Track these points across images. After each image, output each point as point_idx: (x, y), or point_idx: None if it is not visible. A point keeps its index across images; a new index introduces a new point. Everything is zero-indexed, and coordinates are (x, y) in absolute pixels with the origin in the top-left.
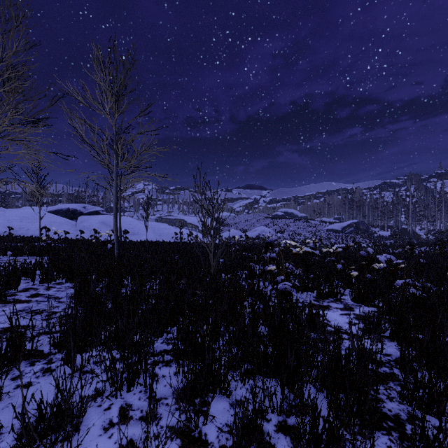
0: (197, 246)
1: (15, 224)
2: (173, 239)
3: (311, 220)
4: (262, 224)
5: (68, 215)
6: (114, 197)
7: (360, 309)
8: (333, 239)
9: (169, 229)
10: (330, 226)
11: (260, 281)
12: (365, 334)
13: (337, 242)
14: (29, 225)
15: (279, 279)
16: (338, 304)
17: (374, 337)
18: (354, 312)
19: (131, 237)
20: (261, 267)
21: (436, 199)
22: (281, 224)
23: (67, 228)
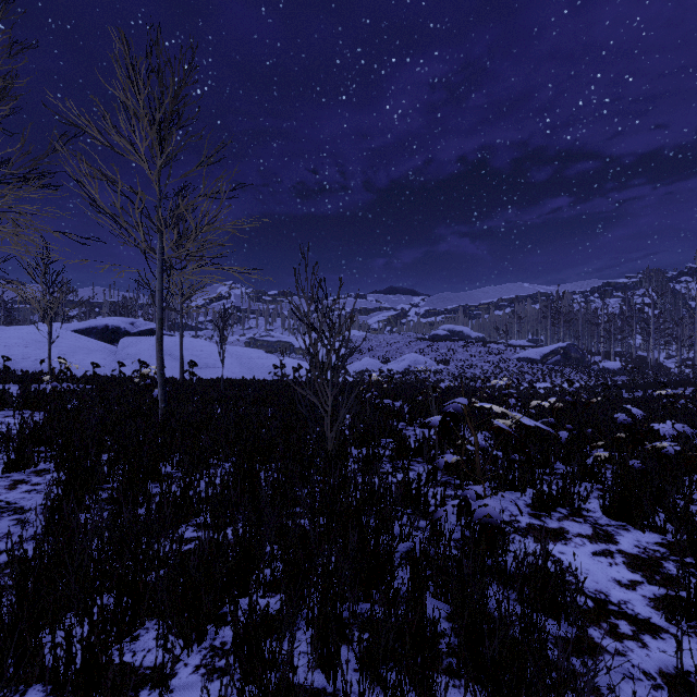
0: (302, 401)
1: (15, 351)
2: (272, 374)
3: (491, 344)
4: (413, 349)
5: (107, 336)
6: (157, 308)
7: (628, 536)
8: (529, 375)
9: (264, 359)
10: (522, 353)
11: (419, 464)
12: (669, 621)
13: (535, 379)
14: (38, 352)
15: (472, 494)
16: (580, 525)
17: (692, 631)
18: (619, 547)
19: (202, 372)
20: (419, 435)
21: (696, 309)
22: (443, 349)
23: (101, 358)
